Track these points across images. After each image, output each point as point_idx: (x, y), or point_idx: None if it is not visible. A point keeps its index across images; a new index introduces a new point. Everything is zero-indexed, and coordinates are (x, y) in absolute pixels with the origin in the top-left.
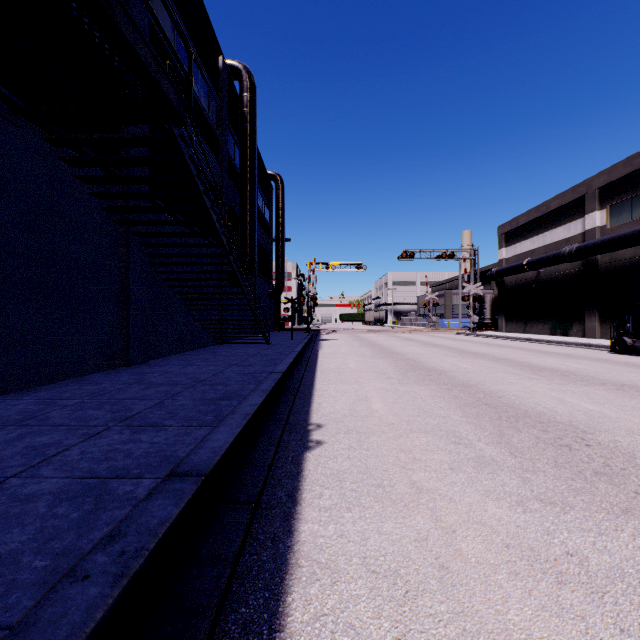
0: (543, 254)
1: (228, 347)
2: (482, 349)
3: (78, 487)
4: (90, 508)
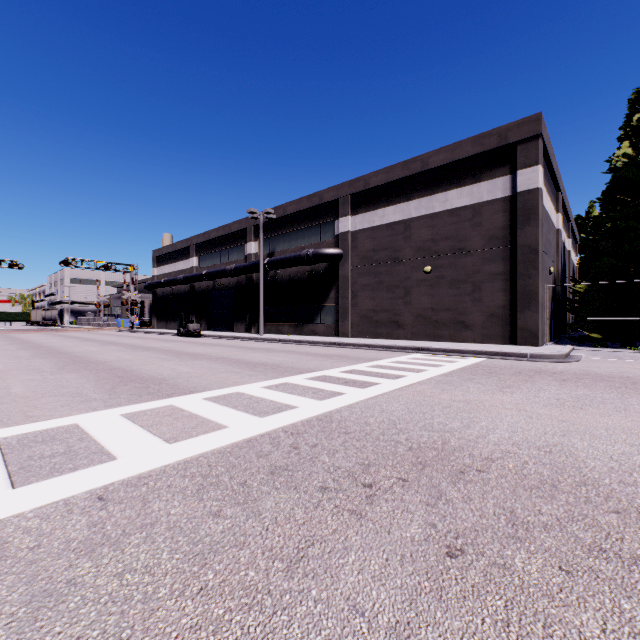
0: (172, 277)
1: None
2: (108, 338)
3: None
4: None
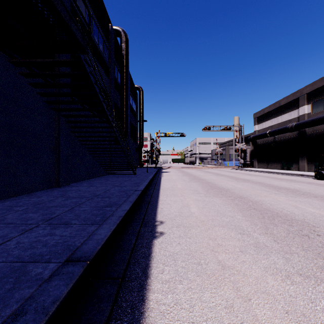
0: (277, 128)
1: (114, 176)
2: (246, 177)
3: (7, 269)
4: (9, 287)
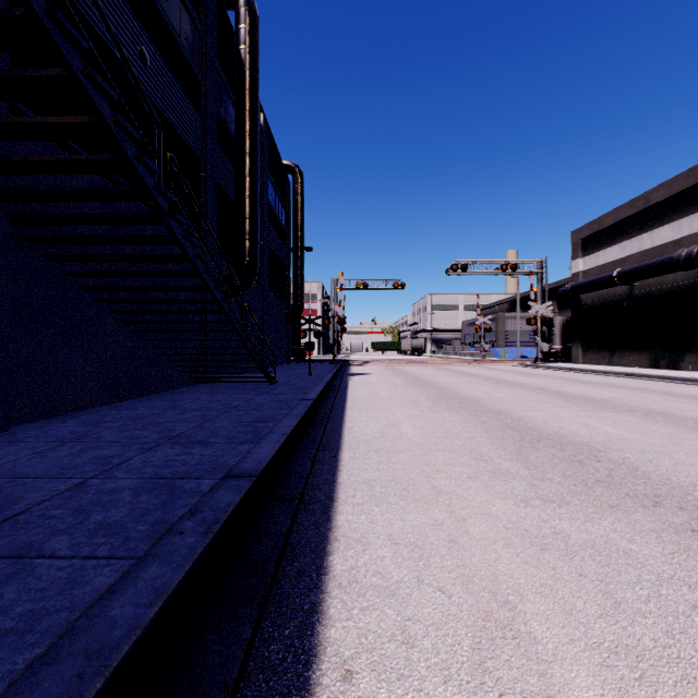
0: (643, 262)
1: (208, 389)
2: (587, 390)
3: None
4: None
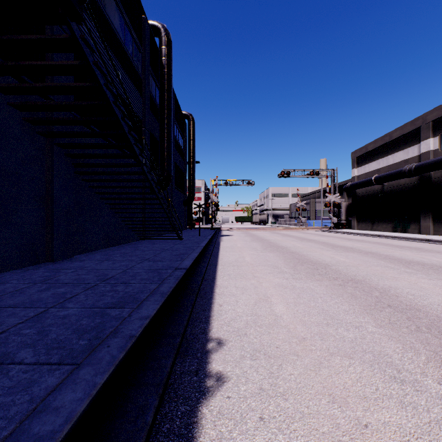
0: (387, 172)
1: (148, 242)
2: (347, 243)
3: None
4: None
